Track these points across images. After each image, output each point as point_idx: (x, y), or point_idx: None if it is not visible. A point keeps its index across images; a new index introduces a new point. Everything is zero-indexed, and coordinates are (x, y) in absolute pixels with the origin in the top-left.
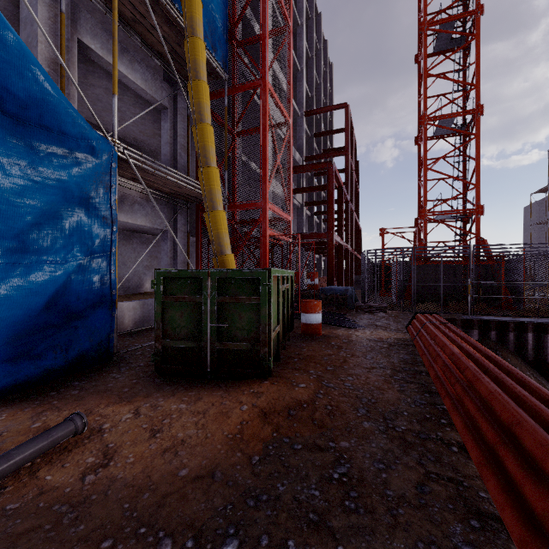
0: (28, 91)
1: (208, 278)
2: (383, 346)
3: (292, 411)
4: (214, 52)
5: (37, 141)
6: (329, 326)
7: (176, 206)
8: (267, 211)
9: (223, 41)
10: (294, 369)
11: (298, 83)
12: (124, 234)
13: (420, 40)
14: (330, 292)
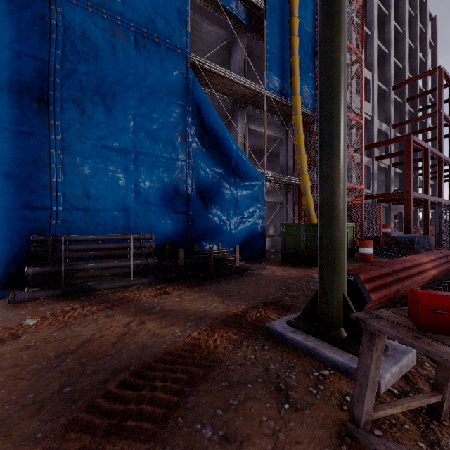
0: (246, 170)
1: (301, 226)
2: None
3: None
4: (308, 107)
5: (246, 183)
6: (384, 258)
7: (287, 189)
8: None
9: (313, 97)
10: None
11: (386, 64)
12: None
13: None
14: (399, 238)
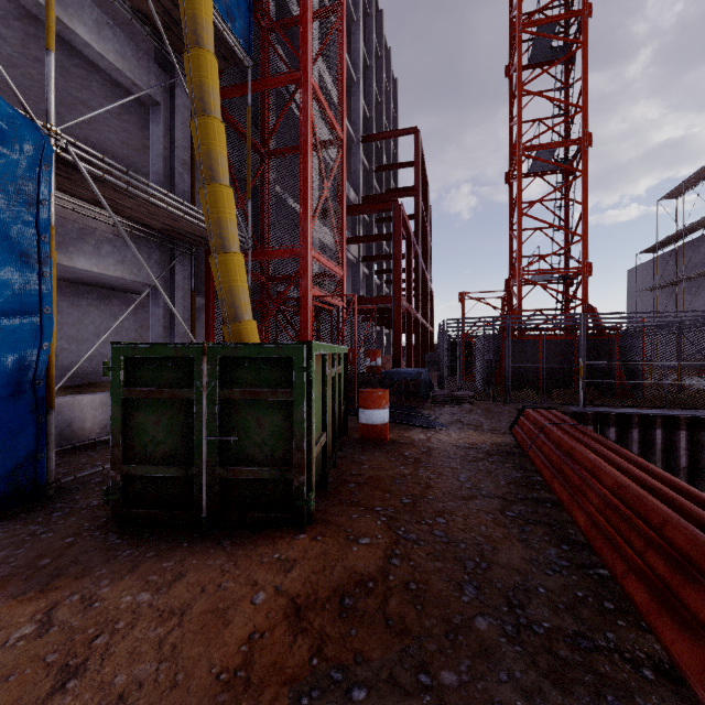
0: None
1: (202, 358)
2: (478, 457)
3: (348, 598)
4: (231, 22)
5: None
6: (399, 425)
7: (173, 250)
8: (309, 261)
9: (244, 9)
10: (350, 504)
11: (354, 98)
12: (99, 293)
13: (512, 47)
14: (398, 376)
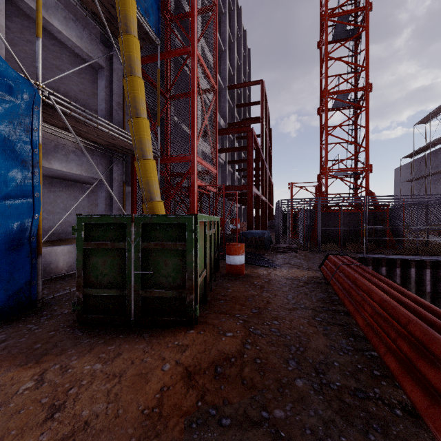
0: None
1: (131, 223)
2: (299, 285)
3: (219, 368)
4: (147, 17)
5: None
6: (251, 265)
7: (112, 157)
8: (195, 164)
9: (155, 9)
10: (220, 312)
11: (223, 62)
12: (66, 184)
13: (322, 30)
14: (250, 235)
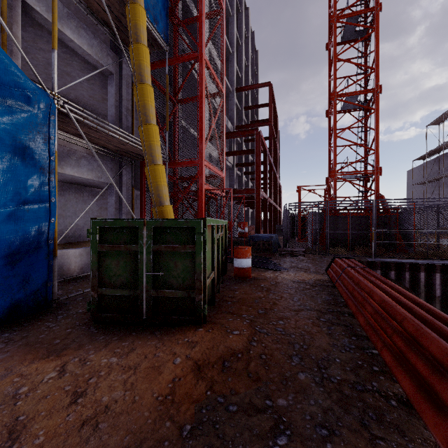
0: None
1: (143, 227)
2: (306, 288)
3: (227, 362)
4: (156, 24)
5: None
6: (258, 269)
7: (121, 162)
8: (203, 168)
9: (164, 15)
10: (228, 313)
11: (230, 64)
12: (76, 188)
13: (331, 31)
14: (258, 238)
